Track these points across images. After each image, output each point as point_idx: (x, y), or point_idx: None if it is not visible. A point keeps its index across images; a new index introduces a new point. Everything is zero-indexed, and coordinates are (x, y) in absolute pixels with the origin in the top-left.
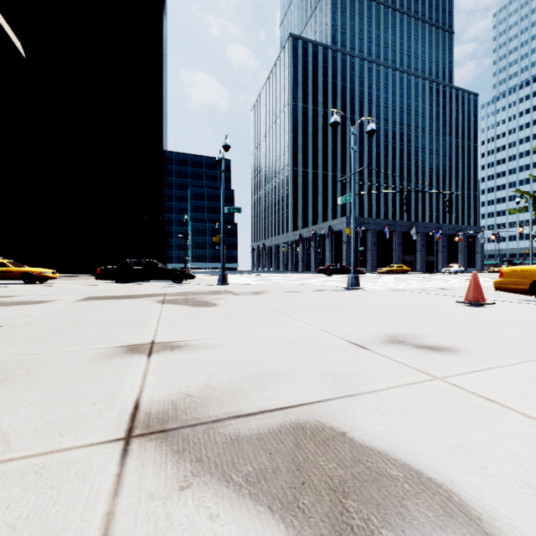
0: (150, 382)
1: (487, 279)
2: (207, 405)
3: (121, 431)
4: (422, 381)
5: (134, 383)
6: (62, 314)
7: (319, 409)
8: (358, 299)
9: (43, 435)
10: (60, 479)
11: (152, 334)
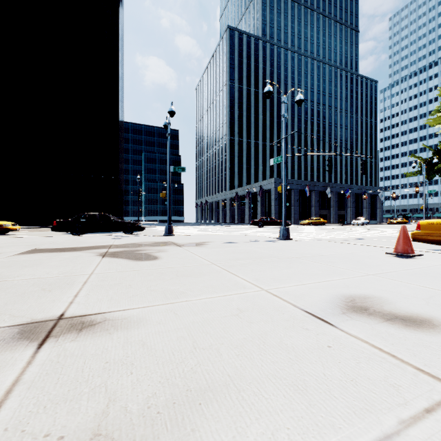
0: None
1: (390, 230)
2: None
3: None
4: None
5: None
6: None
7: None
8: (293, 250)
9: None
10: None
11: (68, 302)
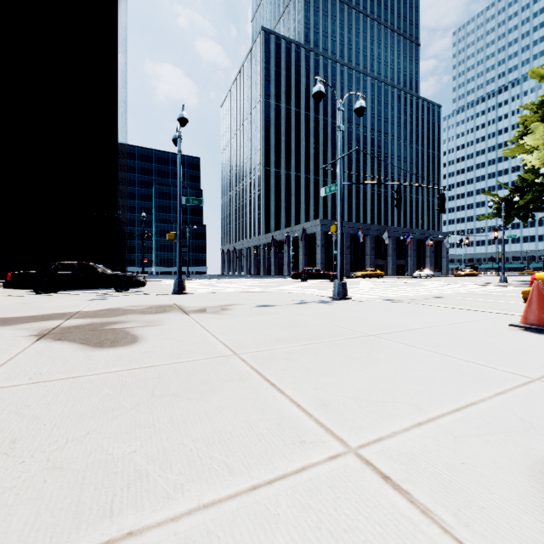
0: None
1: (464, 284)
2: None
3: None
4: None
5: None
6: None
7: None
8: (364, 319)
9: None
10: None
11: None
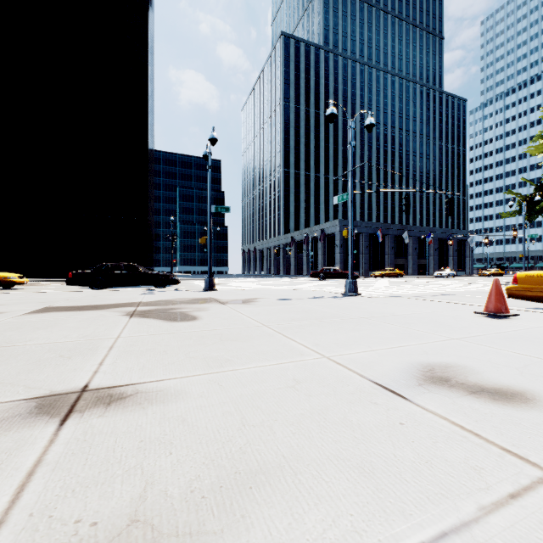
0: (22, 507)
1: (482, 283)
2: None
3: None
4: (532, 485)
5: None
6: None
7: None
8: (362, 309)
9: None
10: None
11: (92, 371)
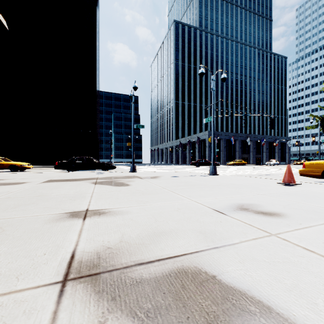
0: (83, 238)
1: (293, 168)
2: (120, 255)
3: (60, 276)
4: (263, 237)
5: (72, 239)
6: (31, 191)
7: (196, 257)
8: (217, 181)
9: (5, 279)
10: (12, 316)
11: (87, 204)
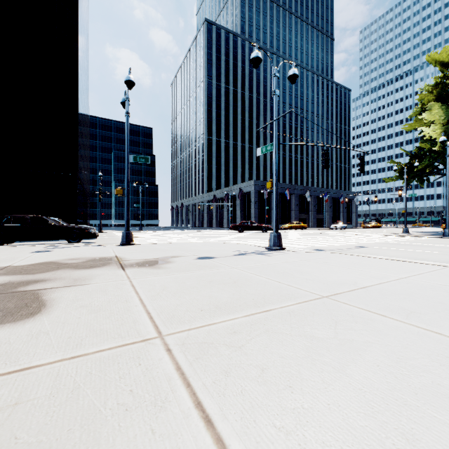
0: None
1: (375, 234)
2: None
3: None
4: None
5: None
6: None
7: None
8: (307, 274)
9: None
10: None
11: None
